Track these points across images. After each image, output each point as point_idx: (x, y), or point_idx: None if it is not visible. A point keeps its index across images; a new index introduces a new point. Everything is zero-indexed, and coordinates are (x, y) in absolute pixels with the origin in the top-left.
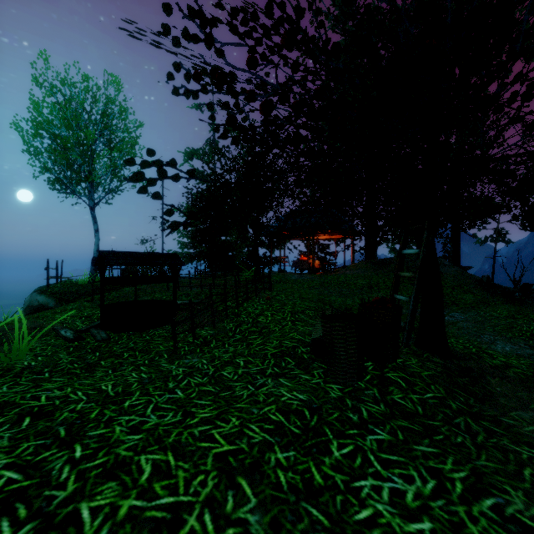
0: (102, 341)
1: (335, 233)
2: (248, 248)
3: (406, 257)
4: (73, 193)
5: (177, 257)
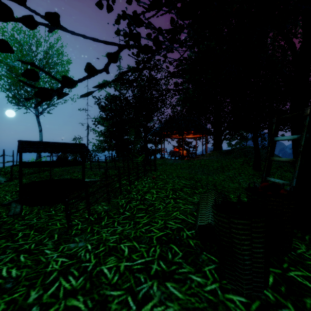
0: (12, 216)
1: (196, 133)
2: (141, 143)
3: (243, 148)
4: (24, 106)
5: (84, 146)
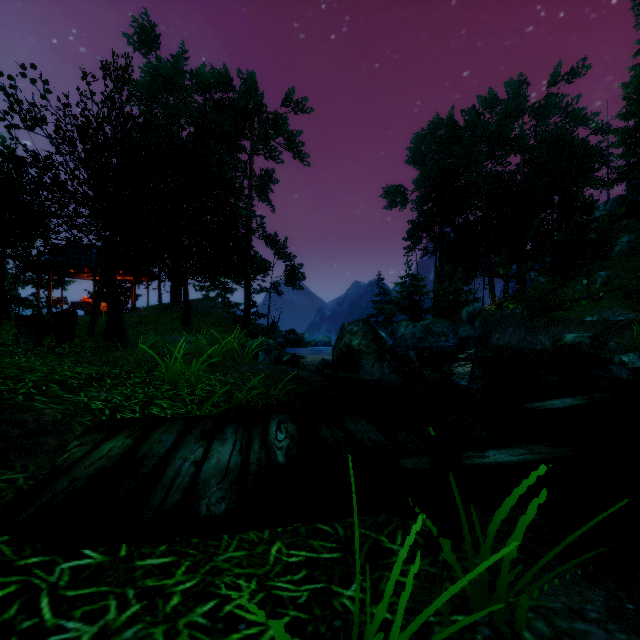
0: None
1: (123, 274)
2: None
3: (191, 301)
4: None
5: None
